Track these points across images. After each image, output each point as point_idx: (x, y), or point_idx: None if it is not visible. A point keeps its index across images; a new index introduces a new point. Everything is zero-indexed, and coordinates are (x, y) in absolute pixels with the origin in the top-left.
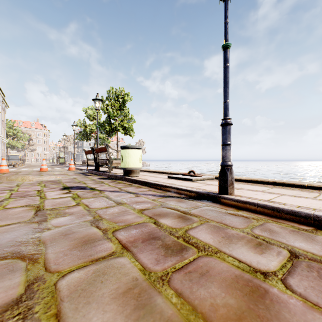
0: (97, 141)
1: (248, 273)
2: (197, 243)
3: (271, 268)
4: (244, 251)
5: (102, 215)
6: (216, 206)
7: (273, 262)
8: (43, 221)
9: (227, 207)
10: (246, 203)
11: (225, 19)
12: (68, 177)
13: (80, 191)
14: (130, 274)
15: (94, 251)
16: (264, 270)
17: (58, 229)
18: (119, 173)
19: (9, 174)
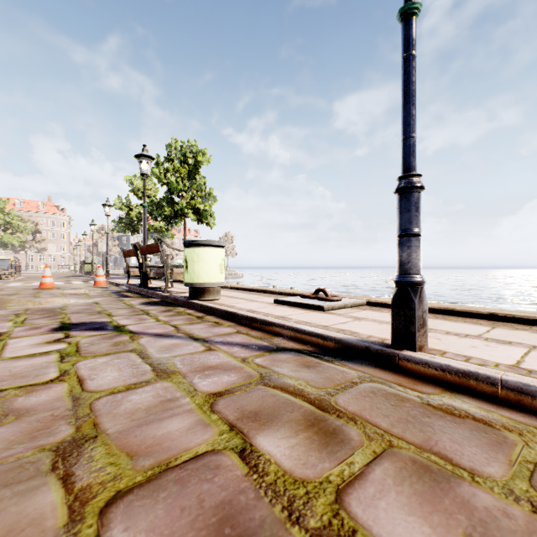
0: (145, 232)
1: None
2: None
3: None
4: None
5: (104, 417)
6: (390, 378)
7: None
8: None
9: (419, 383)
10: (467, 376)
11: None
12: (84, 301)
13: (90, 335)
14: None
15: None
16: None
17: None
18: (184, 292)
19: None
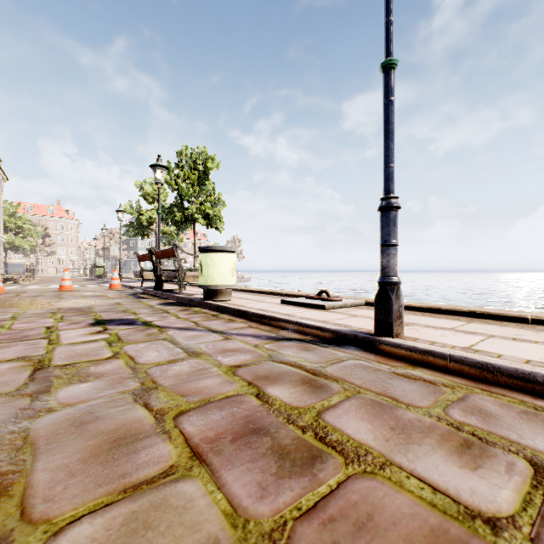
0: (159, 238)
1: (456, 523)
2: (342, 444)
3: (503, 507)
4: (439, 463)
5: (158, 378)
6: (371, 358)
7: (505, 492)
8: (43, 392)
9: (392, 361)
10: (427, 354)
11: (386, 15)
12: (107, 302)
13: (124, 328)
14: (202, 526)
15: (133, 464)
16: (489, 514)
17: (69, 410)
18: (197, 294)
19: (4, 297)
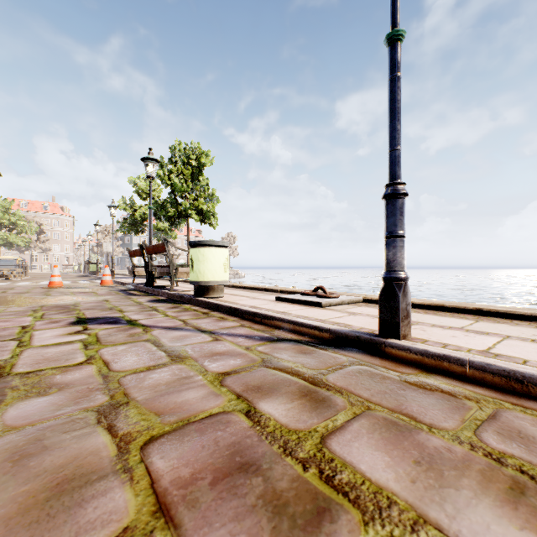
0: (151, 233)
1: None
2: (356, 487)
3: None
4: (490, 521)
5: (132, 389)
6: (376, 362)
7: None
8: None
9: (401, 366)
10: (441, 359)
11: None
12: (94, 299)
13: (106, 328)
14: None
15: (73, 525)
16: None
17: (12, 436)
18: (189, 290)
19: None
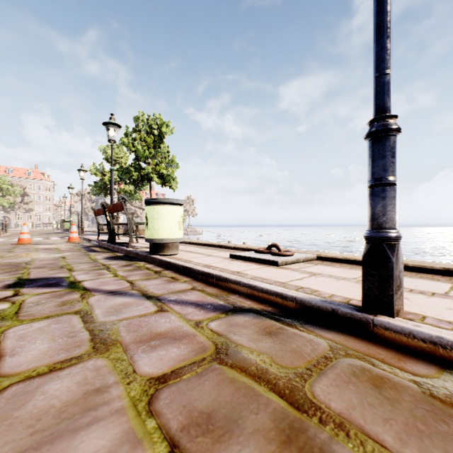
0: (112, 193)
1: None
2: None
3: None
4: None
5: None
6: (368, 351)
7: None
8: None
9: (405, 359)
10: None
11: None
12: (52, 256)
13: (40, 293)
14: None
15: None
16: None
17: None
18: (147, 247)
19: None
